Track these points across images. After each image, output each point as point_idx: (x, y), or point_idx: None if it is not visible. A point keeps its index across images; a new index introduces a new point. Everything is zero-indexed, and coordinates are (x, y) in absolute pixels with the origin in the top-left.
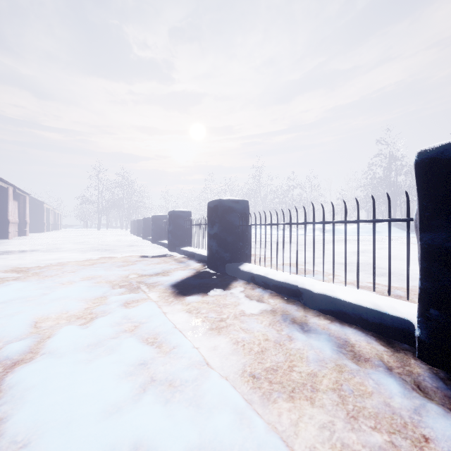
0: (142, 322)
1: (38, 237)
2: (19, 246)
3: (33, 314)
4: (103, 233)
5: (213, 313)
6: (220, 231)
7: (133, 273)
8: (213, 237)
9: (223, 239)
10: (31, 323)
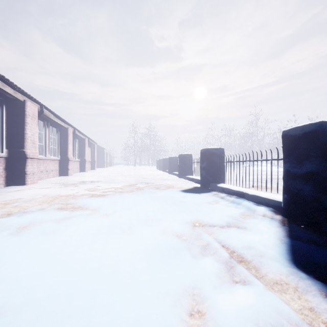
0: None
1: (101, 170)
2: (90, 177)
3: None
4: (138, 168)
5: None
6: (323, 169)
7: (195, 220)
8: (302, 178)
9: None
10: None
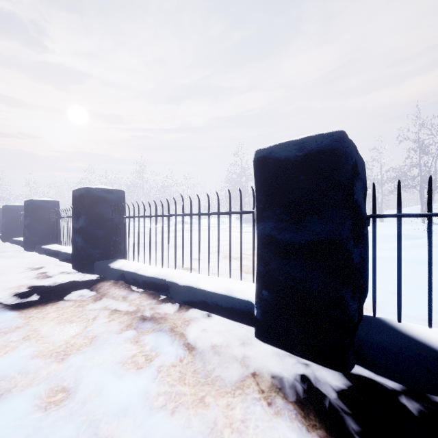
0: None
1: None
2: None
3: None
4: None
5: None
6: (30, 222)
7: None
8: (26, 227)
9: (34, 228)
10: None
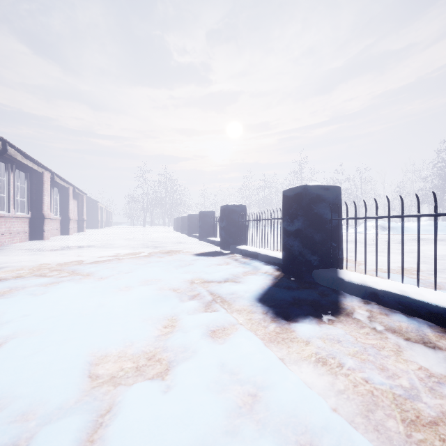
0: (259, 385)
1: (93, 233)
2: (77, 241)
3: (86, 347)
4: (148, 230)
5: (373, 370)
6: (305, 227)
7: (196, 278)
8: (293, 235)
9: (310, 238)
10: (83, 368)
